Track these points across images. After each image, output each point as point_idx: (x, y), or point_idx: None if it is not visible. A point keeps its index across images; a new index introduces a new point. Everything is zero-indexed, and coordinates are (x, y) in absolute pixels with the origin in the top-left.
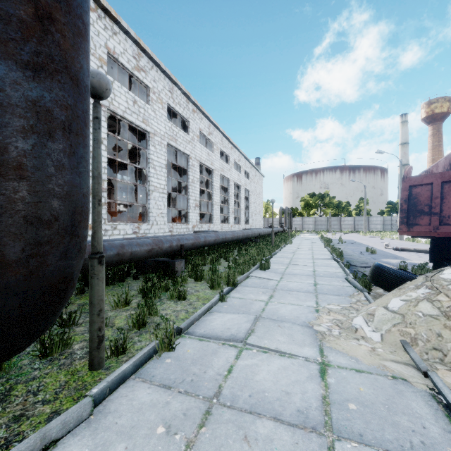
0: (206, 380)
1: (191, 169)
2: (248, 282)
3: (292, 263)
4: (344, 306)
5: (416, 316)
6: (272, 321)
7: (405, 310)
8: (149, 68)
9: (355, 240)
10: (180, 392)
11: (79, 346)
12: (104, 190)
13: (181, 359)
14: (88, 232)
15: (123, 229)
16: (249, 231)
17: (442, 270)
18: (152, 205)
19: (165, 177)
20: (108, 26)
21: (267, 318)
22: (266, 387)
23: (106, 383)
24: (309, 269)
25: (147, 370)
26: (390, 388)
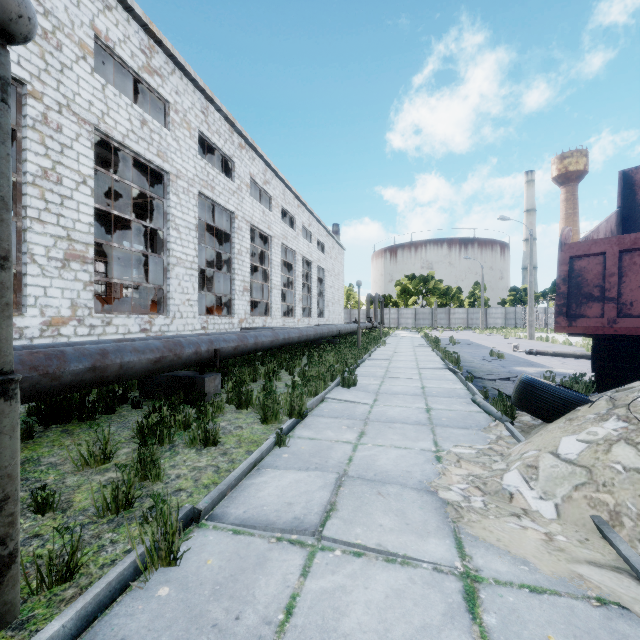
0: None
1: (237, 234)
2: (324, 408)
3: (389, 376)
4: (480, 448)
5: (613, 470)
6: (367, 484)
7: (590, 459)
8: (167, 71)
9: (471, 340)
10: None
11: None
12: (89, 261)
13: (191, 586)
14: (59, 330)
15: (123, 324)
16: (324, 328)
17: (638, 389)
18: (173, 287)
19: (196, 244)
20: None
21: (358, 479)
22: None
23: None
24: (414, 385)
25: (112, 622)
26: (603, 631)
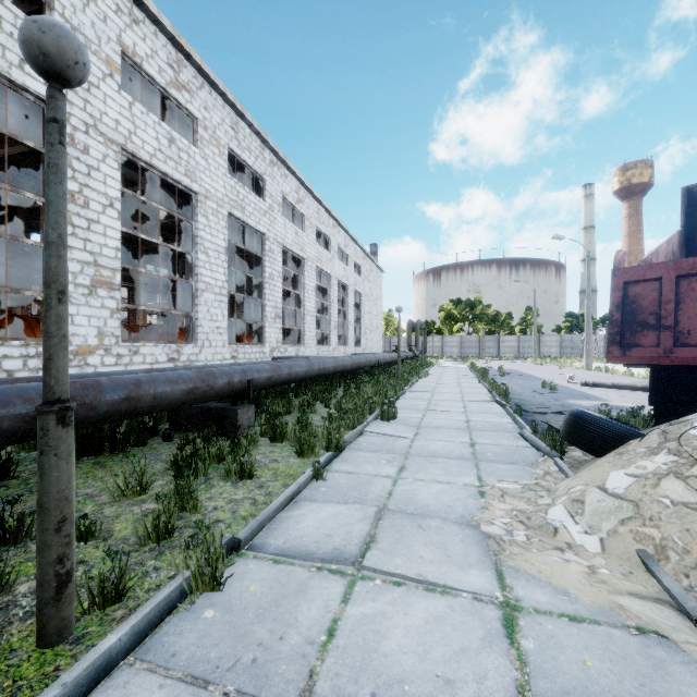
0: (284, 658)
1: (268, 257)
2: (362, 442)
3: (431, 409)
4: (525, 483)
5: (660, 504)
6: (407, 517)
7: (638, 493)
8: (196, 85)
9: (522, 371)
10: (226, 694)
11: (30, 586)
12: (116, 287)
13: (235, 609)
14: (86, 360)
15: (151, 354)
16: (361, 357)
17: (691, 422)
18: (202, 314)
19: (225, 268)
20: (123, 7)
21: (398, 512)
22: (405, 670)
23: (58, 691)
24: (459, 418)
25: (163, 639)
26: (639, 657)
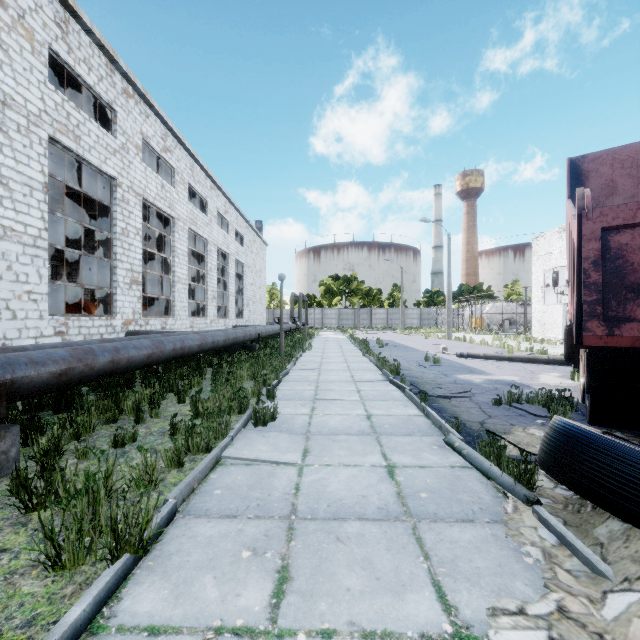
0: None
1: (120, 207)
2: (214, 486)
3: (321, 398)
4: (544, 615)
5: None
6: None
7: None
8: None
9: (396, 341)
10: None
11: None
12: None
13: None
14: None
15: None
16: (239, 331)
17: None
18: None
19: (44, 211)
20: None
21: None
22: None
23: None
24: (357, 412)
25: None
26: None
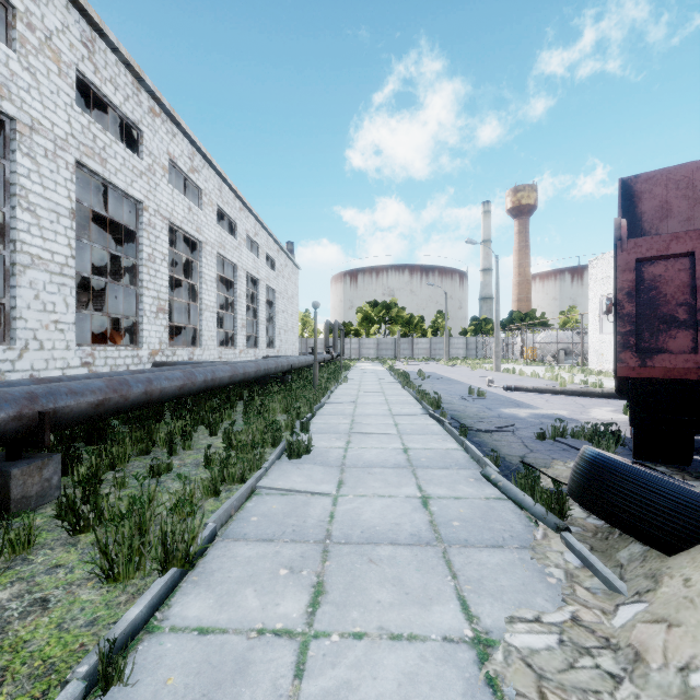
0: None
1: (146, 232)
2: (251, 513)
3: (356, 431)
4: (557, 622)
5: None
6: None
7: None
8: None
9: (439, 373)
10: None
11: None
12: None
13: None
14: None
15: None
16: (270, 362)
17: None
18: (24, 301)
19: (71, 238)
20: None
21: None
22: None
23: None
24: (393, 445)
25: None
26: None
